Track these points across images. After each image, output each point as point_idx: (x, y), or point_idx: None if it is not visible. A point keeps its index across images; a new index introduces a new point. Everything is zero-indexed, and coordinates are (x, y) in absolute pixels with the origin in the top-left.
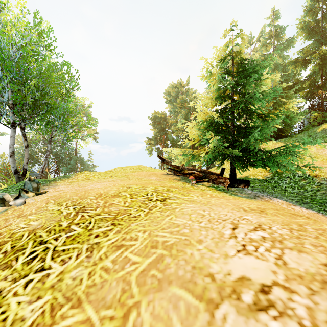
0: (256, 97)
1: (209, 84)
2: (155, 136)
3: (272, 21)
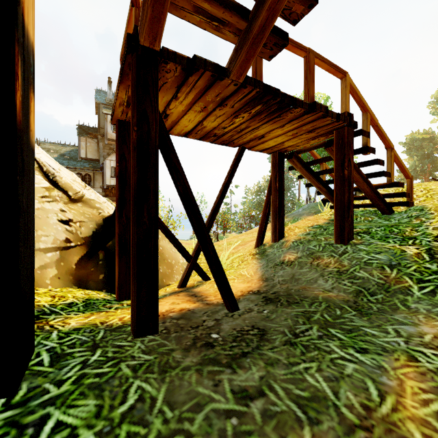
0: None
1: None
2: (412, 167)
3: None
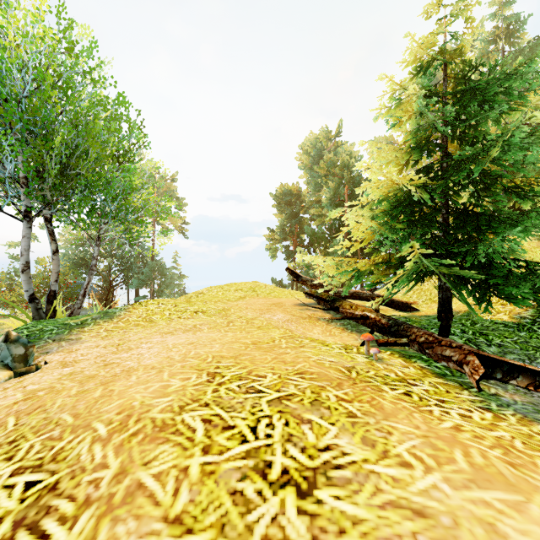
0: (514, 142)
1: (392, 124)
2: (282, 227)
3: (500, 10)
